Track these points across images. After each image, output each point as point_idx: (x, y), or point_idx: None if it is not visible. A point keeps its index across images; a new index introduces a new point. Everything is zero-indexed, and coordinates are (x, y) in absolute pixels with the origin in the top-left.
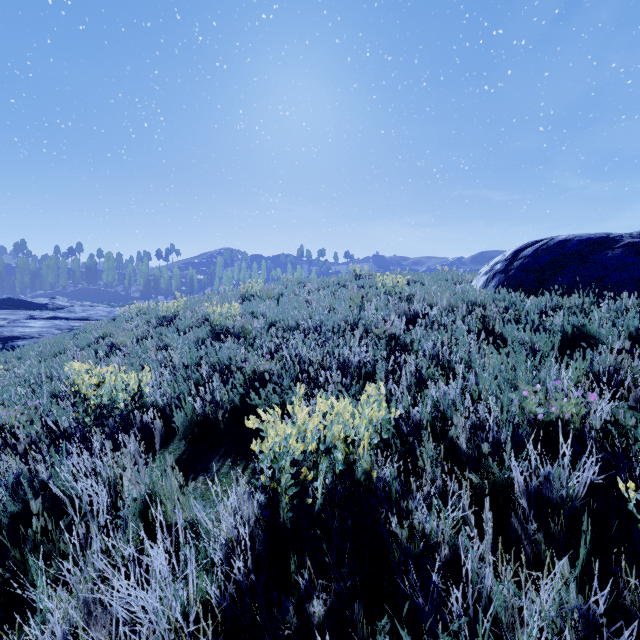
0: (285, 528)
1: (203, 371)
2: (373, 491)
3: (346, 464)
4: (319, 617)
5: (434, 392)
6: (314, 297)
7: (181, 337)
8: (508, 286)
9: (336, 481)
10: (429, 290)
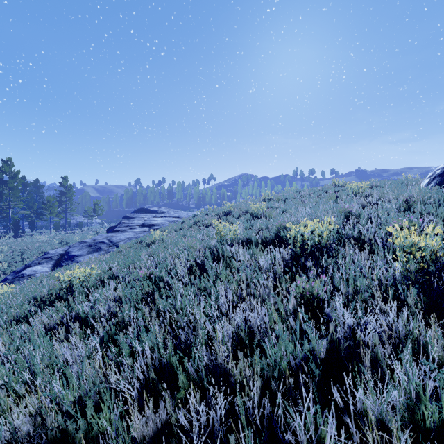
0: (298, 256)
1: (254, 229)
2: (327, 245)
3: (318, 241)
4: (309, 266)
5: (362, 228)
6: (306, 198)
7: (237, 219)
8: (443, 184)
9: (315, 246)
10: (381, 190)
